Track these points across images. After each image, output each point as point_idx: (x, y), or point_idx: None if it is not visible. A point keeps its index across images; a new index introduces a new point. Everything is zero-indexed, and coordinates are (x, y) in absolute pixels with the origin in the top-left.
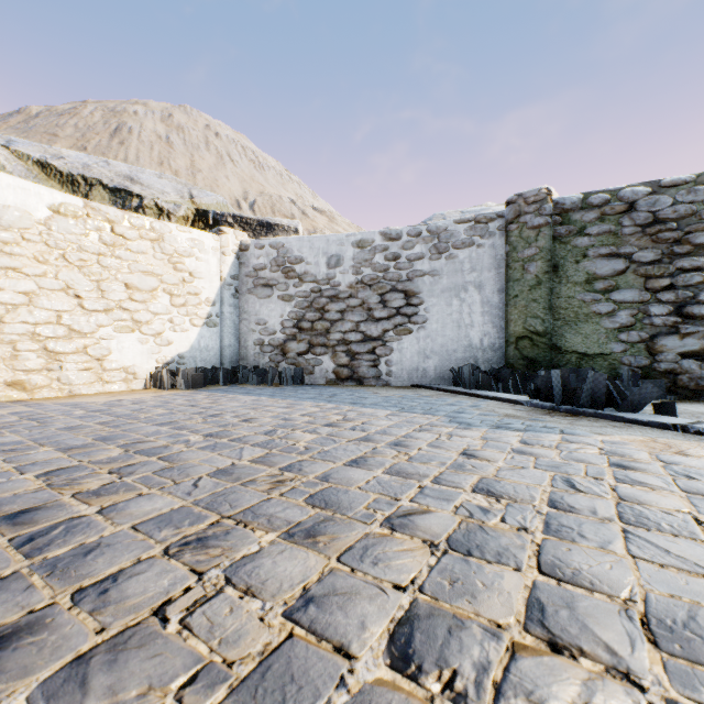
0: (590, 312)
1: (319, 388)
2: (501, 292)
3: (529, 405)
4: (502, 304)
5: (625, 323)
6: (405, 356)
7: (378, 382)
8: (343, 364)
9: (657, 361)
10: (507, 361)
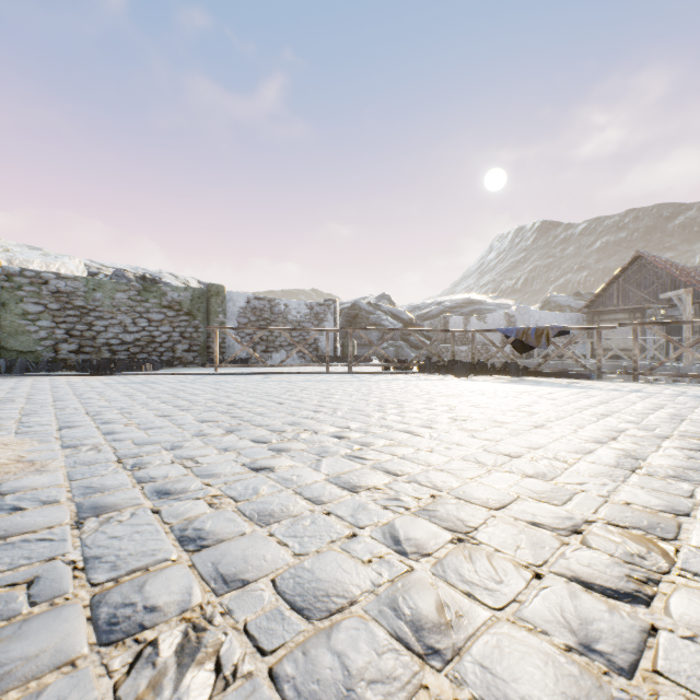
0: (26, 330)
1: None
2: None
3: None
4: None
5: (44, 337)
6: None
7: None
8: None
9: (59, 354)
10: None
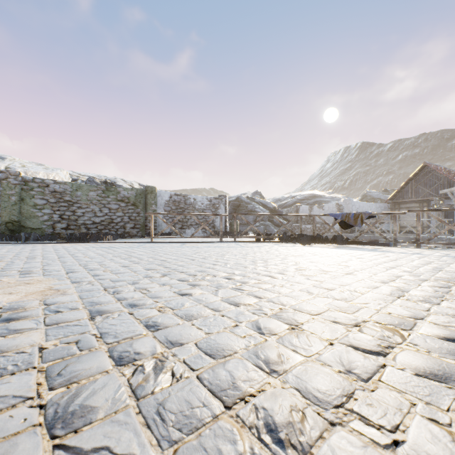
0: (36, 215)
1: None
2: None
3: (14, 243)
4: None
5: (47, 219)
6: None
7: None
8: None
9: (56, 230)
10: (2, 231)
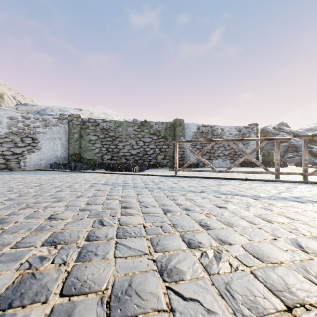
0: (90, 148)
1: None
2: (67, 141)
3: (68, 171)
4: (68, 144)
5: (97, 152)
6: (32, 160)
7: (20, 169)
8: (2, 163)
9: (103, 160)
10: (69, 161)
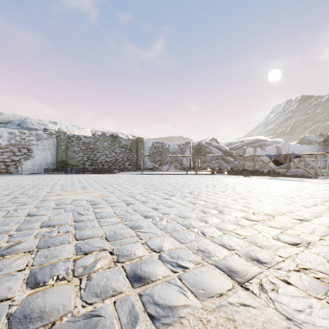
0: (74, 157)
1: (0, 175)
2: (55, 151)
3: (65, 174)
4: (56, 154)
5: (80, 159)
6: (28, 166)
7: (18, 173)
8: (3, 168)
9: (85, 166)
10: (57, 166)
